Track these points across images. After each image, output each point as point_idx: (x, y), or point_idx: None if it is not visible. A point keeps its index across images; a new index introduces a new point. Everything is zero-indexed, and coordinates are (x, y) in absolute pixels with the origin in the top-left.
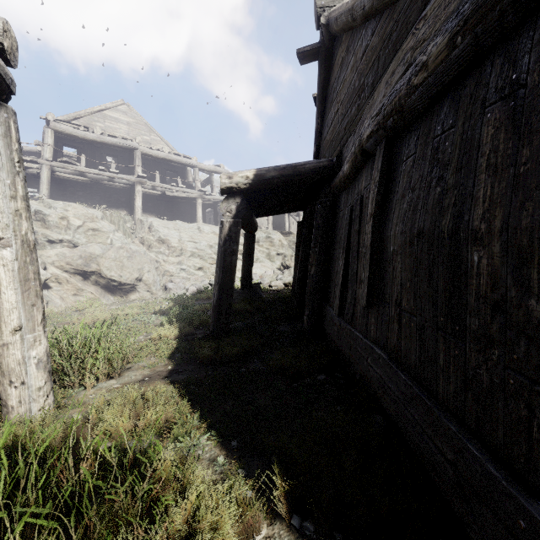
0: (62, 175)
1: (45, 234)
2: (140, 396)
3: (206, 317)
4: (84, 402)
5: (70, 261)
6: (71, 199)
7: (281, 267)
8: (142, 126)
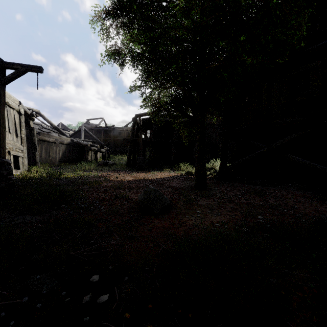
0: None
1: None
2: None
3: None
4: None
5: None
6: None
7: None
8: None
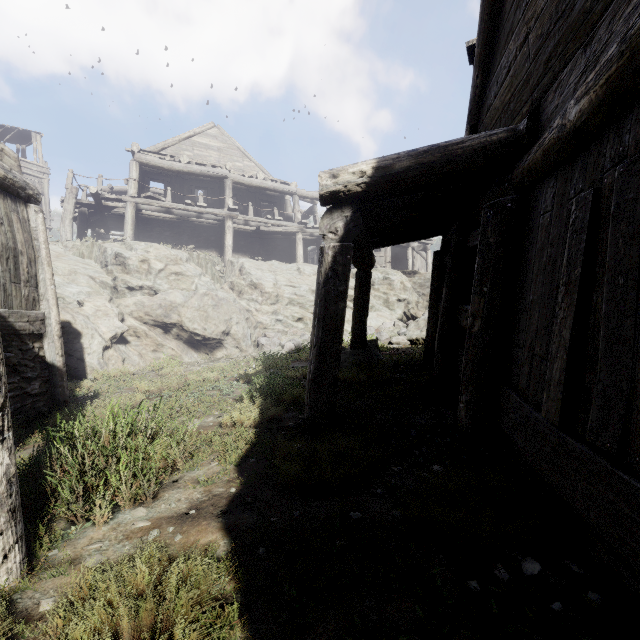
0: (148, 213)
1: (125, 280)
2: (152, 583)
3: (301, 391)
4: (80, 558)
5: (149, 312)
6: (158, 240)
7: (403, 317)
8: (234, 152)
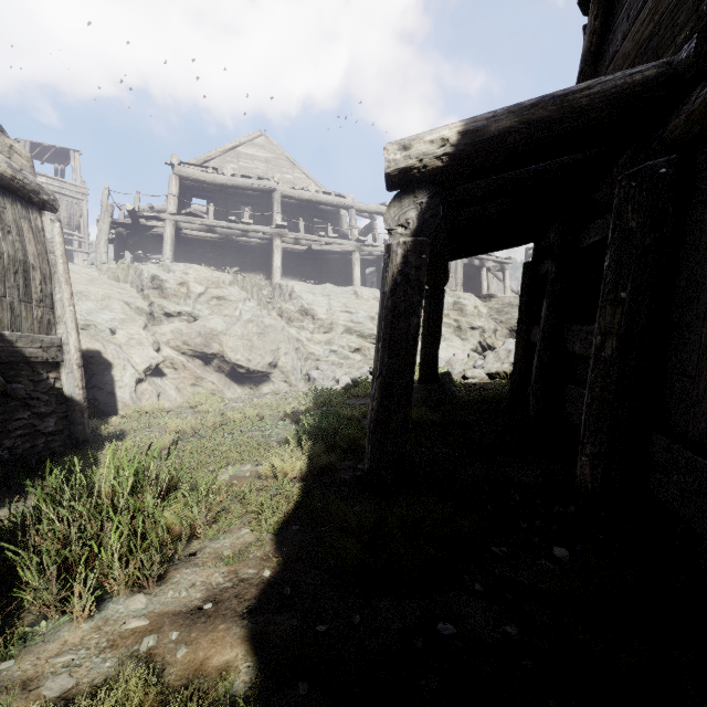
0: (189, 233)
1: (162, 305)
2: None
3: (360, 433)
4: (39, 679)
5: (187, 340)
6: (200, 263)
7: (477, 347)
8: (283, 162)
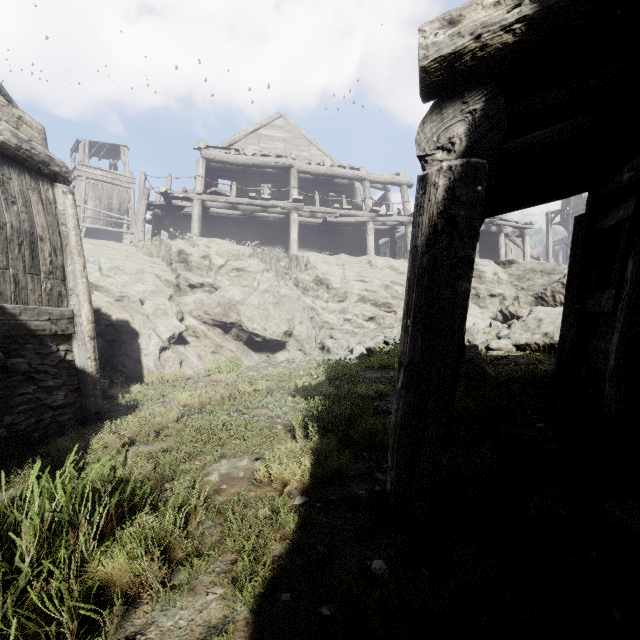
0: (215, 211)
1: (186, 277)
2: None
3: (377, 422)
4: None
5: (208, 310)
6: (224, 238)
7: (497, 315)
8: (300, 141)
